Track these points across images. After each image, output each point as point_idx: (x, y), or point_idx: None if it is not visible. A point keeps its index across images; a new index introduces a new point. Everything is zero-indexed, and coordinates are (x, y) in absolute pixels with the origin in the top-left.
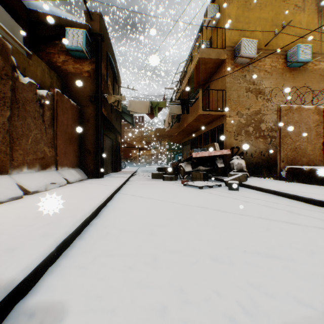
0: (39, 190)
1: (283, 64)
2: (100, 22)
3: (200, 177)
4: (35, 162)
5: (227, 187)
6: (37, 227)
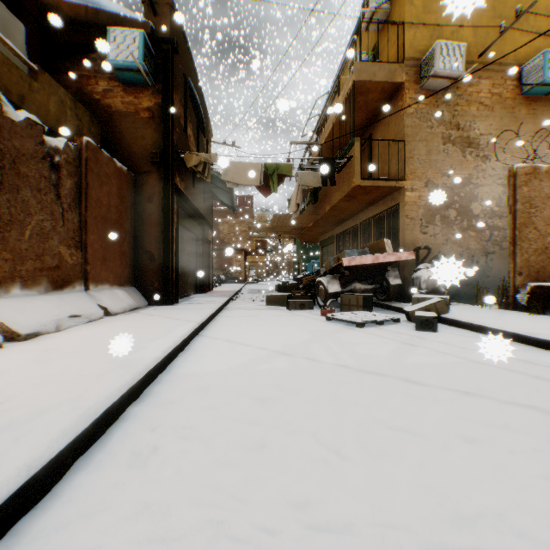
0: (42, 330)
1: (514, 89)
2: (171, 17)
3: (357, 304)
4: (38, 275)
5: (411, 324)
6: None
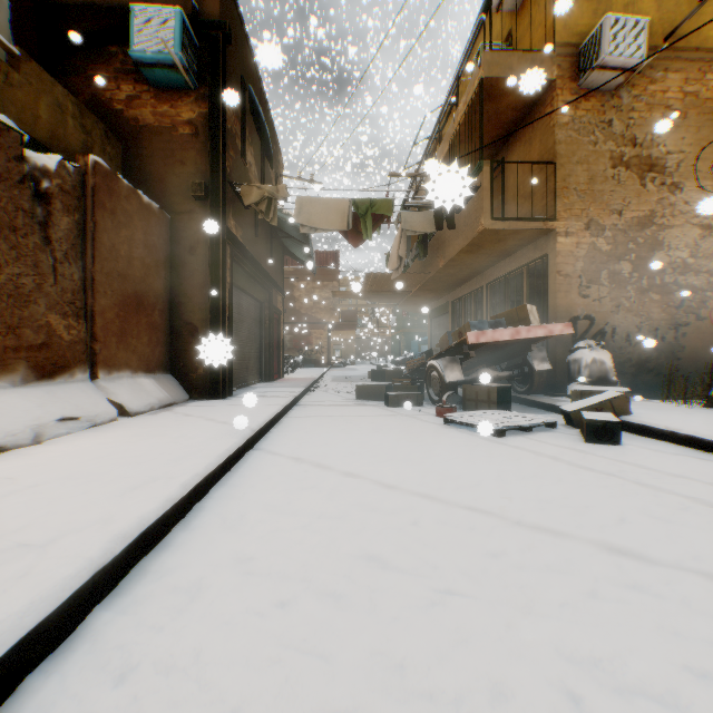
0: (7, 443)
1: None
2: None
3: (488, 400)
4: (11, 357)
5: (573, 431)
6: None
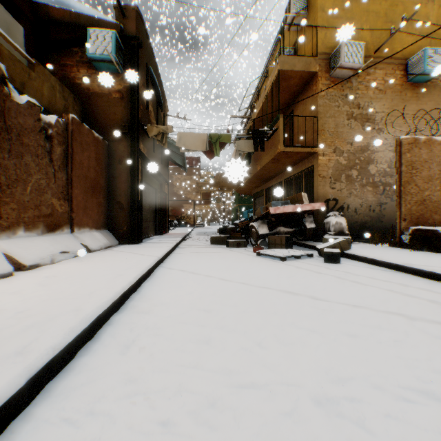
0: (41, 262)
1: (401, 77)
2: (137, 20)
3: (280, 243)
4: (37, 221)
5: (321, 258)
6: (9, 333)
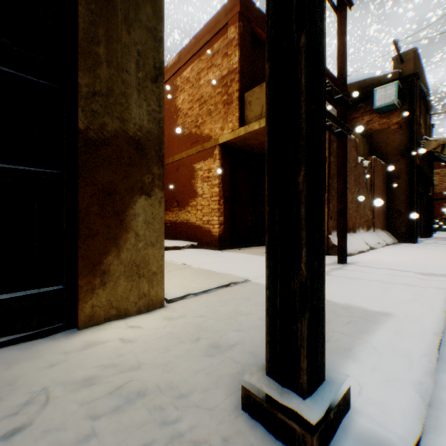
0: (374, 247)
1: None
2: (413, 58)
3: None
4: (363, 224)
5: None
6: (422, 264)
